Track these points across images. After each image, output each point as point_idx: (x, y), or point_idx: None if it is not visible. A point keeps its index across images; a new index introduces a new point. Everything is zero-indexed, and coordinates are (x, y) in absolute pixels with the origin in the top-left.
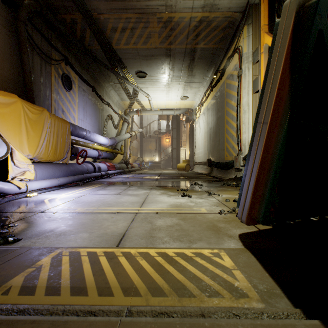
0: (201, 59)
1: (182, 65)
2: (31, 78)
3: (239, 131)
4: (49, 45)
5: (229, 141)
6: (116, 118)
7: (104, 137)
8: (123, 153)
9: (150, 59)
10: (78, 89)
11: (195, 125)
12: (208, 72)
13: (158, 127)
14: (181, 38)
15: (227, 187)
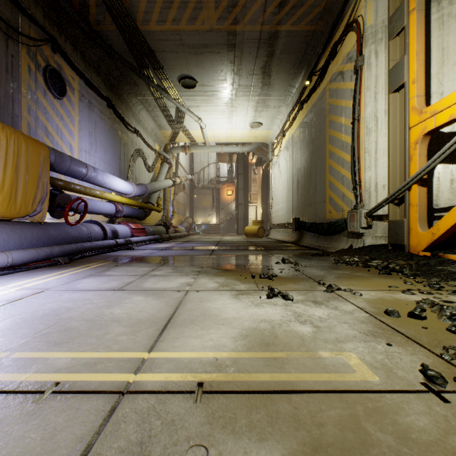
0: (285, 54)
1: (254, 66)
2: None
3: (357, 166)
4: (15, 8)
5: (336, 186)
6: (151, 155)
7: (125, 181)
8: (160, 210)
9: (202, 52)
10: (80, 100)
11: (272, 168)
12: (295, 78)
13: (215, 173)
14: (254, 11)
15: (351, 269)
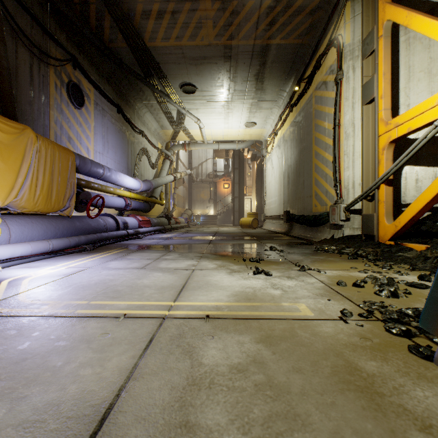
0: (276, 63)
1: (248, 74)
2: (10, 81)
3: (337, 167)
4: (45, 36)
5: (321, 183)
6: (154, 153)
7: (133, 179)
8: (163, 203)
9: (201, 63)
10: (95, 108)
11: (265, 164)
12: (286, 83)
13: (213, 168)
14: (248, 28)
15: (326, 255)
